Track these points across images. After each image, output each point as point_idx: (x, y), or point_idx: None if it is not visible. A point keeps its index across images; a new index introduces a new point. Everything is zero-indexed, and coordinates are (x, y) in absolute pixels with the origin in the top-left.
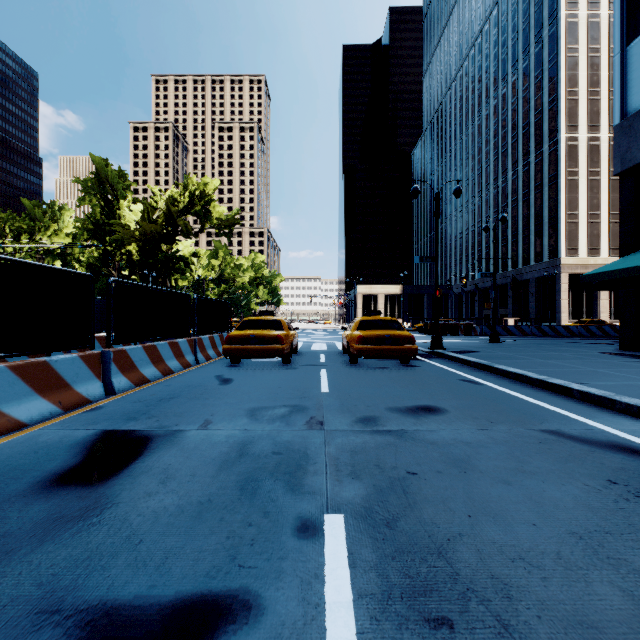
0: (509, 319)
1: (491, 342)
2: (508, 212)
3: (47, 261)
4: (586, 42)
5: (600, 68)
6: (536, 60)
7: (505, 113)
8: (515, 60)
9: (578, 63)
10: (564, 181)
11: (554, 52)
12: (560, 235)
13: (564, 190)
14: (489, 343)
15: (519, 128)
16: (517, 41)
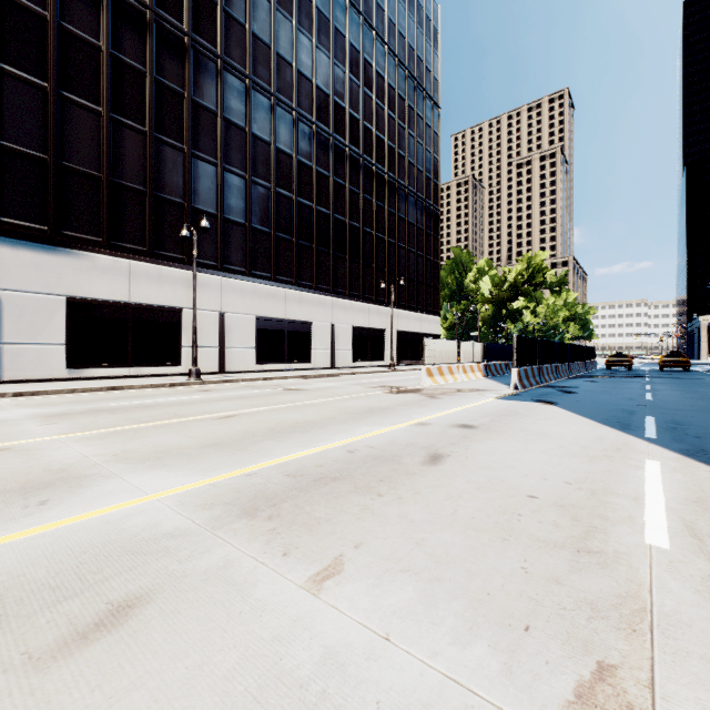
0: None
1: None
2: None
3: None
4: None
5: None
6: None
7: None
8: None
9: None
10: None
11: None
12: None
13: None
14: None
15: None
16: None
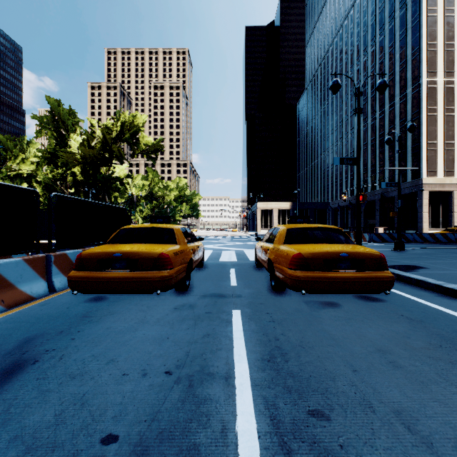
0: (379, 228)
1: (397, 250)
2: (376, 144)
3: (16, 182)
4: (443, 4)
5: (454, 25)
6: (400, 22)
7: (373, 66)
8: (382, 24)
9: (437, 21)
10: (425, 116)
11: (417, 13)
12: (422, 160)
13: (425, 124)
14: (397, 251)
15: (385, 77)
16: (384, 9)
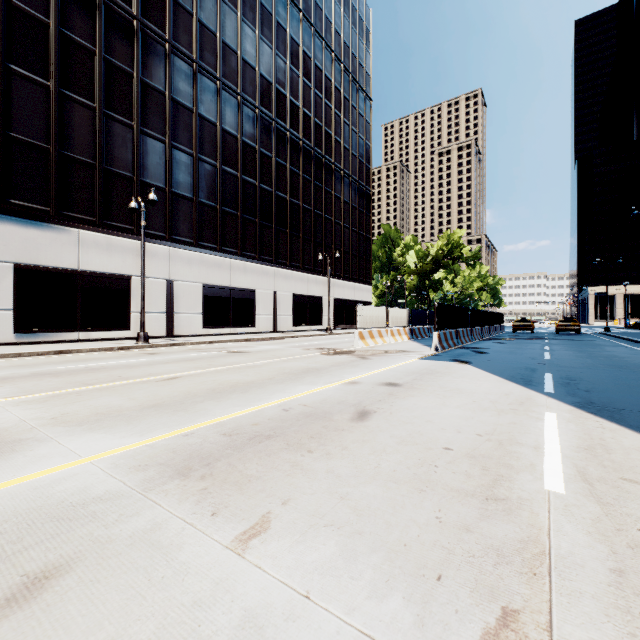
0: None
1: None
2: None
3: None
4: None
5: None
6: None
7: None
8: None
9: None
10: None
11: None
12: None
13: None
14: None
15: None
16: None
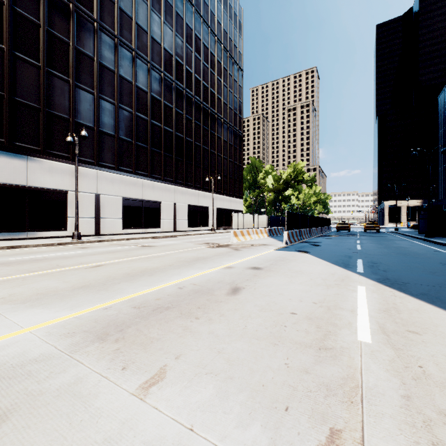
0: None
1: None
2: None
3: None
4: None
5: None
6: None
7: None
8: None
9: None
10: None
11: None
12: None
13: None
14: None
15: None
16: None
